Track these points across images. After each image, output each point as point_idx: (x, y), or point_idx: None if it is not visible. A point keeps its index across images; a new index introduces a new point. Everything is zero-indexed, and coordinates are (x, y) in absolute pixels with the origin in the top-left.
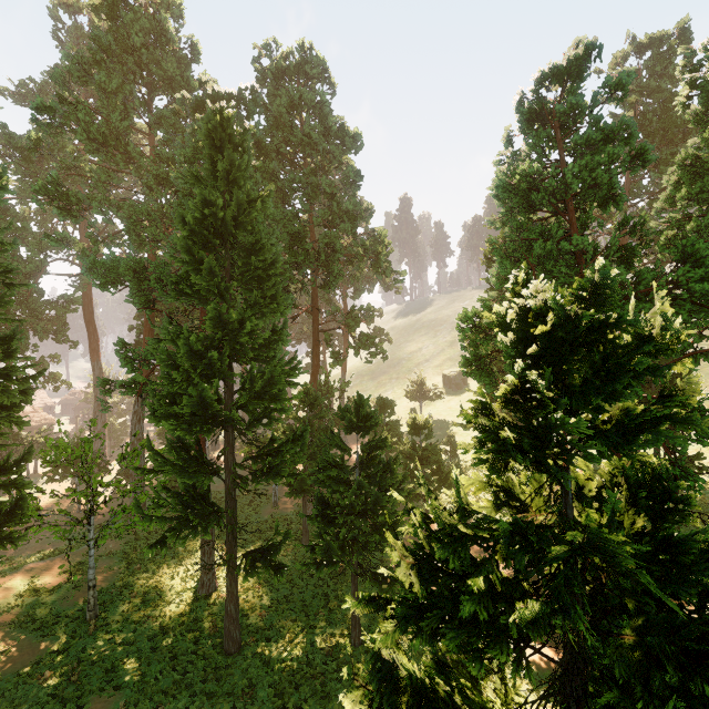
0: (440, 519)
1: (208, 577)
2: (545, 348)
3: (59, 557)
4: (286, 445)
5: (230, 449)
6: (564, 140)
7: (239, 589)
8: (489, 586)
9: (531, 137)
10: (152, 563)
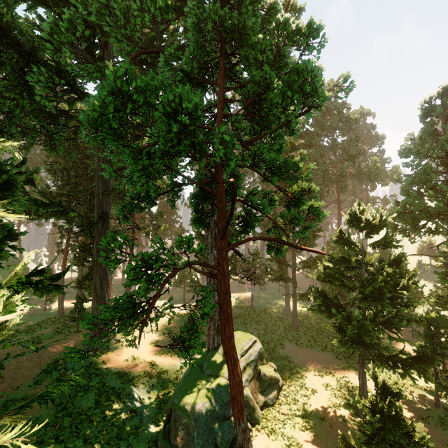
0: (326, 256)
1: (287, 308)
2: (351, 222)
3: (239, 293)
4: (314, 258)
5: (294, 257)
6: (446, 121)
7: (299, 316)
8: (339, 273)
9: (426, 124)
10: (267, 301)
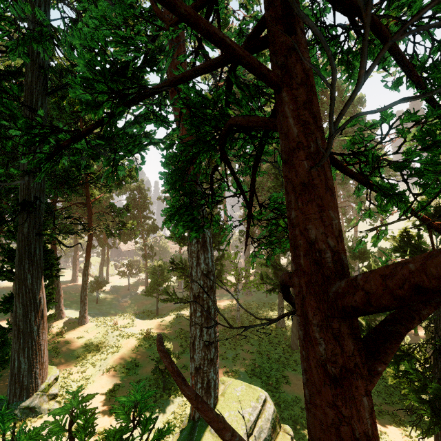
0: None
1: (281, 320)
2: None
3: (222, 300)
4: None
5: None
6: None
7: None
8: None
9: None
10: (256, 310)
